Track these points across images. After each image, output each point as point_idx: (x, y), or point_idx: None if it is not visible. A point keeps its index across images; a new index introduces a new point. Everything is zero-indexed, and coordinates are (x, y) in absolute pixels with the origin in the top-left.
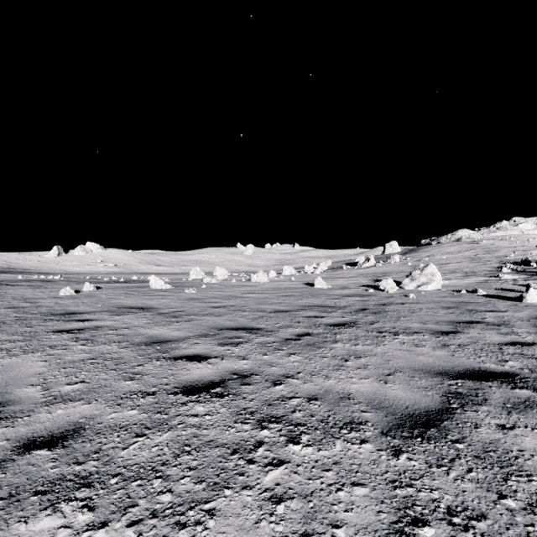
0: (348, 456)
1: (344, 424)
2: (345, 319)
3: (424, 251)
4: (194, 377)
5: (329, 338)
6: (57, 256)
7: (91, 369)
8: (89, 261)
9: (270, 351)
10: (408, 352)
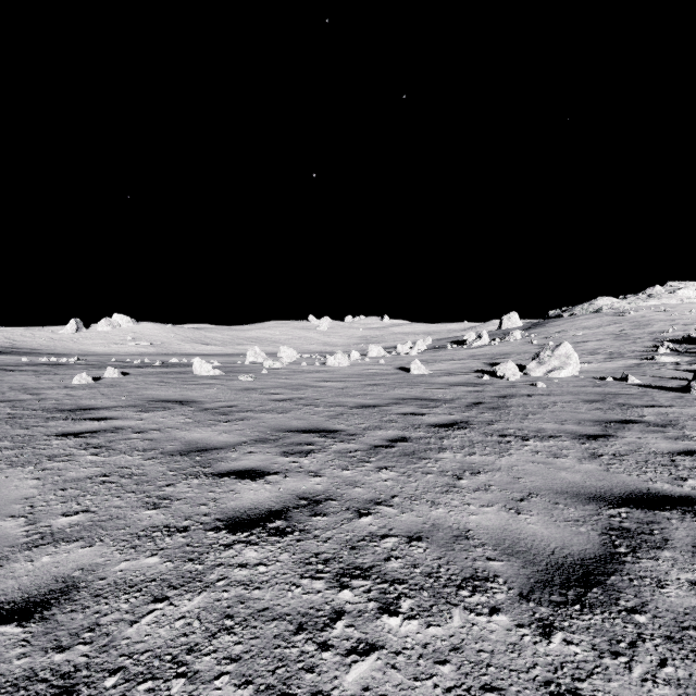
0: (473, 637)
1: (463, 581)
2: (453, 417)
3: (553, 325)
4: (245, 503)
5: (433, 445)
6: (75, 332)
7: (101, 491)
8: (116, 338)
9: (353, 464)
10: (544, 466)
